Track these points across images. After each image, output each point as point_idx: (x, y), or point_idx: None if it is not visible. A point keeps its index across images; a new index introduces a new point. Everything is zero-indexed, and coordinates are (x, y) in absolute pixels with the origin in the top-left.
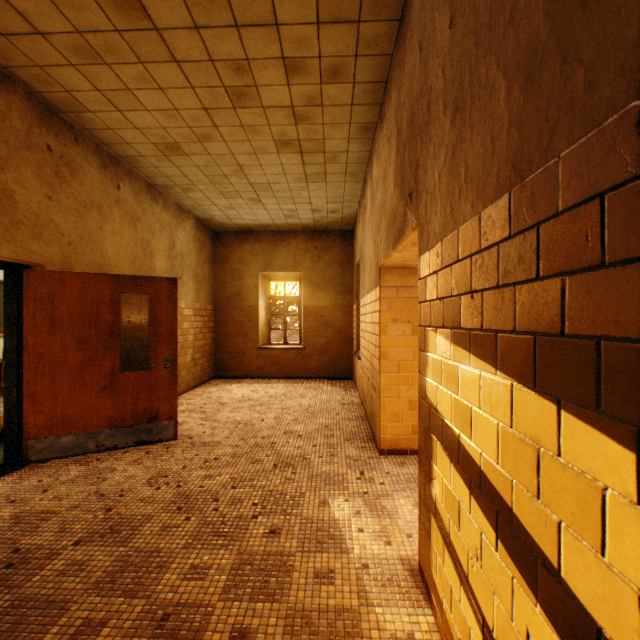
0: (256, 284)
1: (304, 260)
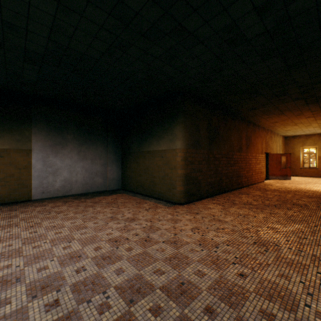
0: (299, 150)
1: (317, 142)
